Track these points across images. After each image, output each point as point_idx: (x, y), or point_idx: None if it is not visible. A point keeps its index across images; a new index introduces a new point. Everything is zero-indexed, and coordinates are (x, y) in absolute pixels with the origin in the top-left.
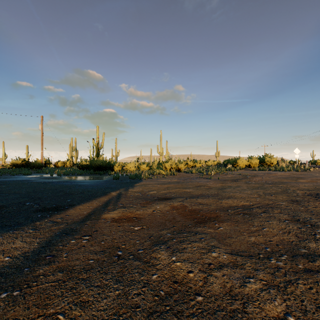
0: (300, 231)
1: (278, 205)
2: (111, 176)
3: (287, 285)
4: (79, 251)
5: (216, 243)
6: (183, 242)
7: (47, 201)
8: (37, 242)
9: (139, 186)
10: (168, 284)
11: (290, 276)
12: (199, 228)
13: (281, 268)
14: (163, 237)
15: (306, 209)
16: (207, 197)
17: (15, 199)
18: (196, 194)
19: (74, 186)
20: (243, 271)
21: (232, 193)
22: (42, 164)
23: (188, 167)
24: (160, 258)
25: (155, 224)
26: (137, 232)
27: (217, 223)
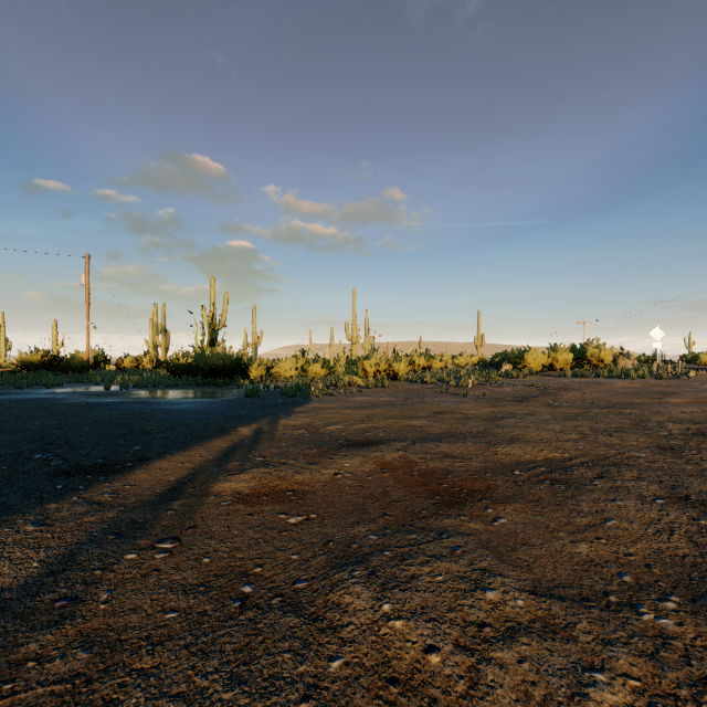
0: (698, 527)
1: (630, 458)
2: (243, 389)
3: (701, 695)
4: (144, 584)
5: (494, 563)
6: (410, 558)
7: (85, 449)
8: (39, 559)
9: (305, 412)
10: (372, 688)
11: (701, 663)
12: (448, 519)
13: (672, 638)
14: (358, 545)
15: (699, 469)
16: (461, 439)
17: (11, 446)
18: (435, 433)
19: (154, 413)
20: (573, 647)
21: (518, 430)
22: (87, 362)
23: (415, 369)
24: (350, 606)
25: (339, 509)
26: (294, 531)
27: (490, 507)
